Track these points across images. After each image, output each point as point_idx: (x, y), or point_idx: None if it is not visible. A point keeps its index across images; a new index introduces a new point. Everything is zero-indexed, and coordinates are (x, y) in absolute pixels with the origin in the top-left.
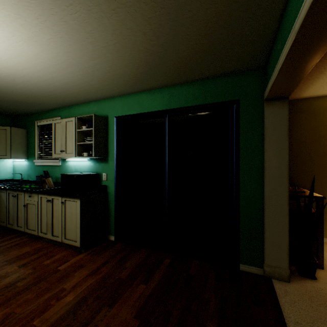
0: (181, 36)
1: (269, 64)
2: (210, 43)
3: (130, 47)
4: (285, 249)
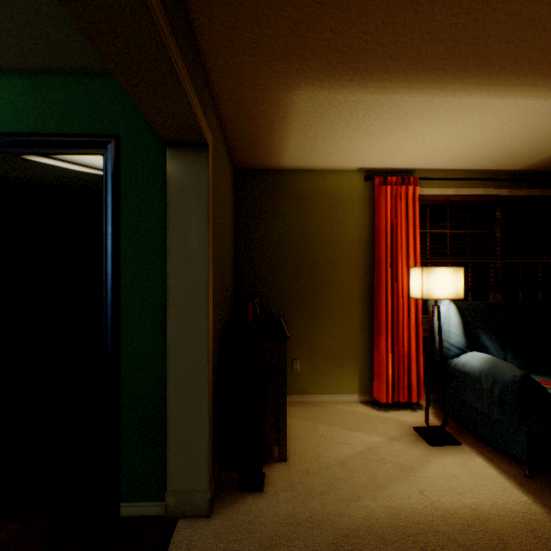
0: None
1: None
2: None
3: None
4: (204, 451)
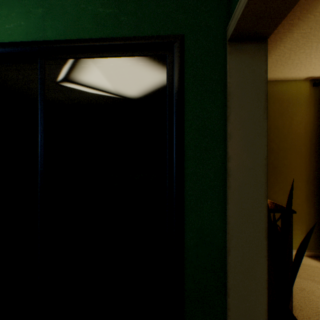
0: None
1: None
2: None
3: None
4: None
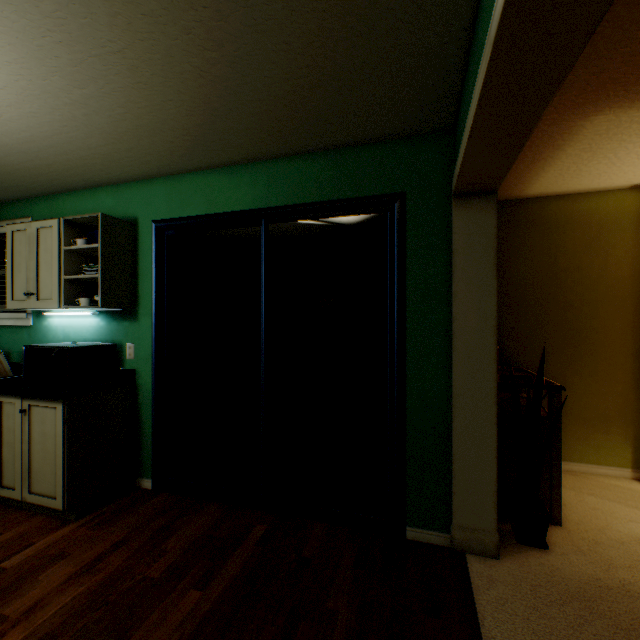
0: (272, 44)
1: (459, 123)
2: (336, 66)
3: (160, 61)
4: (491, 492)
